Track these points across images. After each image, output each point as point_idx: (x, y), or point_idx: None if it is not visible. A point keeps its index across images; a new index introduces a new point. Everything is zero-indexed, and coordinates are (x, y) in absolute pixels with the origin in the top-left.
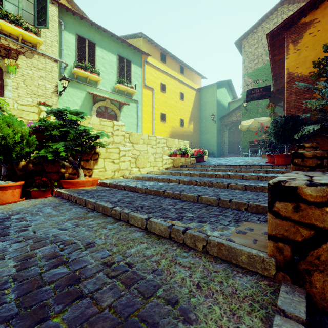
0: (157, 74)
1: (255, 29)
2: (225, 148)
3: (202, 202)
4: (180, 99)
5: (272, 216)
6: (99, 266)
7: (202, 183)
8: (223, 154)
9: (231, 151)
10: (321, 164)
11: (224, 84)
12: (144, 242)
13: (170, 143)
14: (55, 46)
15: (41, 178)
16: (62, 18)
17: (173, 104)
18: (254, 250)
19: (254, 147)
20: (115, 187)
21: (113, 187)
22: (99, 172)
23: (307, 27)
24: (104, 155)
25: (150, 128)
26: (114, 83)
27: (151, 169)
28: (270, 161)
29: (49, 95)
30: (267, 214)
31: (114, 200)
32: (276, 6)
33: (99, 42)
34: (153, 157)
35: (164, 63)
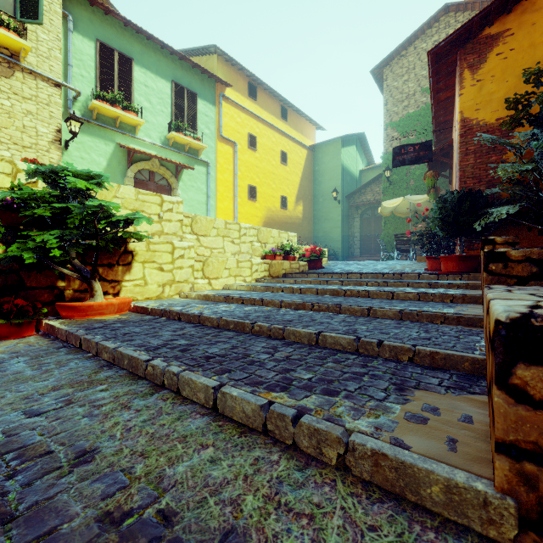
0: (242, 118)
1: (405, 50)
2: (356, 245)
3: (325, 345)
4: (281, 163)
5: (507, 397)
6: (91, 525)
7: (322, 307)
8: (352, 255)
9: (365, 250)
10: (538, 272)
11: (354, 140)
12: (208, 444)
13: (264, 235)
14: (56, 58)
15: (16, 299)
16: (69, 8)
17: (270, 171)
18: (459, 472)
19: (403, 244)
20: (161, 316)
21: (159, 315)
22: (133, 287)
23: (494, 43)
24: (144, 255)
25: (231, 210)
26: (166, 130)
27: (232, 282)
28: (432, 267)
29: (44, 146)
30: (452, 370)
31: (155, 342)
32: (437, 15)
33: (139, 57)
34: (234, 260)
35: (254, 100)
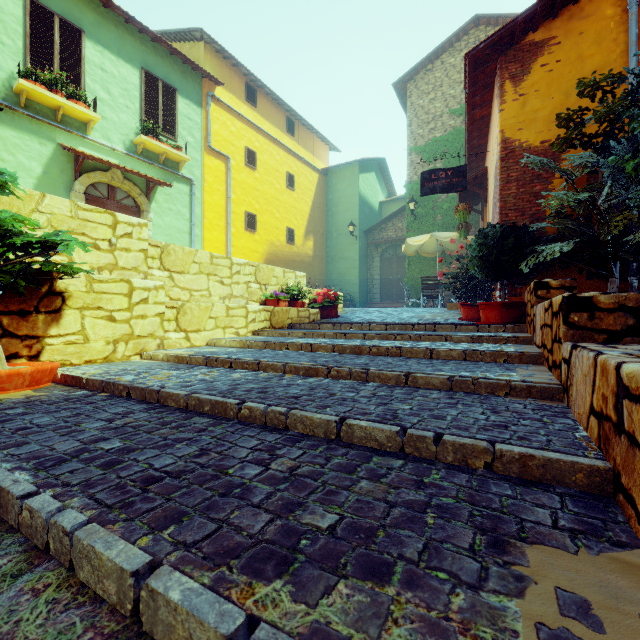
0: (238, 128)
1: (431, 64)
2: (375, 290)
3: (351, 441)
4: (286, 187)
5: None
6: None
7: (342, 373)
8: (371, 301)
9: (386, 296)
10: (635, 325)
11: (373, 165)
12: None
13: (264, 274)
14: None
15: None
16: None
17: (273, 196)
18: None
19: (430, 288)
20: (102, 390)
21: (98, 389)
22: (64, 345)
23: (538, 52)
24: (83, 298)
25: (223, 243)
26: (132, 132)
27: (219, 335)
28: (467, 315)
29: None
30: (556, 485)
31: (64, 448)
32: (467, 26)
33: (93, 30)
34: (223, 306)
35: (252, 106)
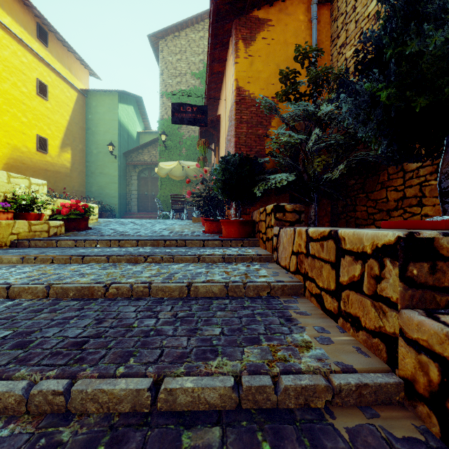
0: None
1: (178, 32)
2: (133, 202)
3: None
4: (37, 94)
5: None
6: None
7: (4, 400)
8: (130, 211)
9: (142, 208)
10: None
11: (132, 100)
12: None
13: None
14: None
15: None
16: None
17: (18, 99)
18: None
19: (178, 204)
20: None
21: None
22: None
23: (261, 26)
24: None
25: None
26: None
27: None
28: (210, 229)
29: None
30: None
31: None
32: (203, 15)
33: None
34: None
35: None
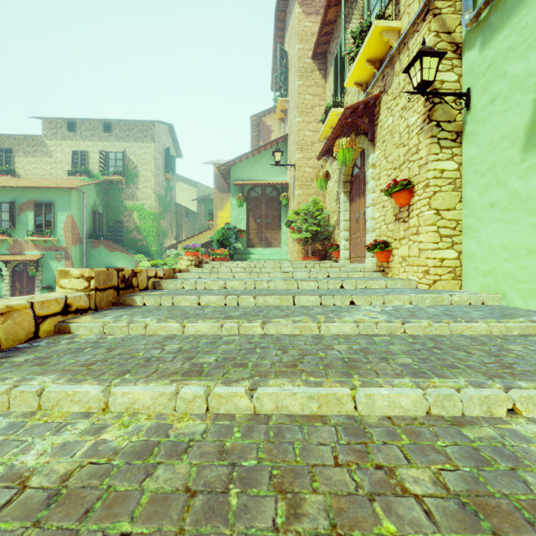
0: None
1: None
2: None
3: None
4: None
5: None
6: None
7: None
8: None
9: None
10: None
11: None
12: None
13: None
14: None
15: None
16: None
17: None
18: None
19: None
20: None
21: None
22: None
23: None
24: None
25: None
26: None
27: None
28: None
29: (415, 145)
30: None
31: None
32: None
33: None
34: None
35: None
